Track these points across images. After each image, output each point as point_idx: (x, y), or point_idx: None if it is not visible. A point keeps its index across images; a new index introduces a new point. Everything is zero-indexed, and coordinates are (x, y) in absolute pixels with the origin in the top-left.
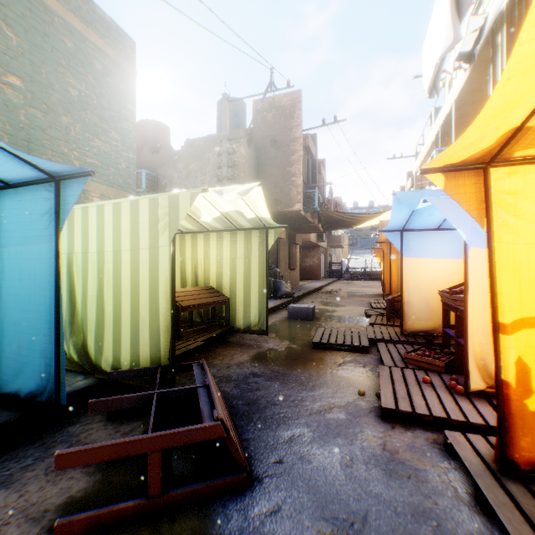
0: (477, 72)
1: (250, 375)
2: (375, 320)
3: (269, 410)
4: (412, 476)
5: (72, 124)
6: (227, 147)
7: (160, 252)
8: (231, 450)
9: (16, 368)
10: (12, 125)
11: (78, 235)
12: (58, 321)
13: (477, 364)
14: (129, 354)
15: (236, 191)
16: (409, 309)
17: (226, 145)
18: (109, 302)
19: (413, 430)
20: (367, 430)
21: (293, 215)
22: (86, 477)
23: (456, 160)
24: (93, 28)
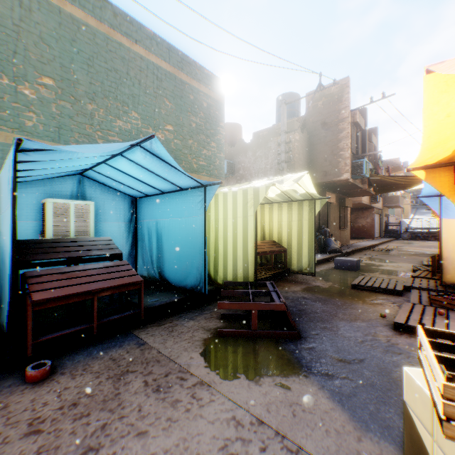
0: None
1: (301, 298)
2: (419, 274)
3: (312, 314)
4: (402, 354)
5: (192, 143)
6: (285, 138)
7: (248, 219)
8: (289, 319)
9: (185, 275)
10: (168, 151)
11: None
12: (205, 253)
13: None
14: (231, 274)
15: (291, 179)
16: (447, 264)
17: (284, 137)
18: (221, 246)
19: (415, 338)
20: (379, 332)
21: (342, 183)
22: (222, 323)
23: (429, 163)
24: (202, 83)
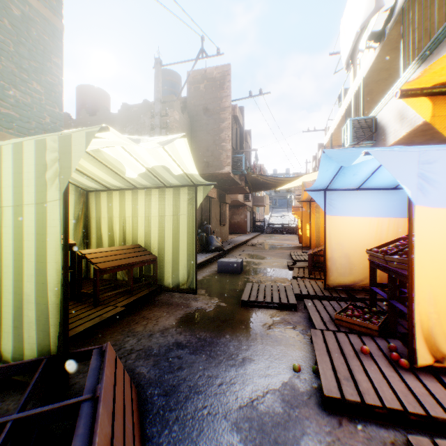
0: (385, 51)
1: (173, 346)
2: (298, 273)
3: (190, 402)
4: None
5: None
6: (160, 109)
7: (48, 209)
8: None
9: None
10: None
11: None
12: None
13: (424, 335)
14: (11, 338)
15: (156, 141)
16: (332, 265)
17: (158, 107)
18: None
19: (364, 427)
20: (310, 430)
21: (223, 177)
22: None
23: None
24: None
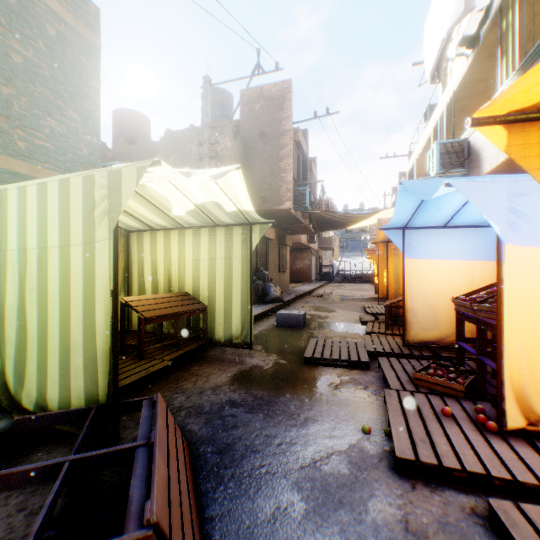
0: (481, 59)
1: (227, 404)
2: (372, 328)
3: (247, 460)
4: None
5: (15, 96)
6: (209, 136)
7: (97, 249)
8: None
9: None
10: None
11: None
12: None
13: (515, 394)
14: (58, 387)
15: (208, 174)
16: (412, 317)
17: (207, 133)
18: (34, 316)
19: (441, 492)
20: (379, 493)
21: (283, 214)
22: None
23: (533, 99)
24: None
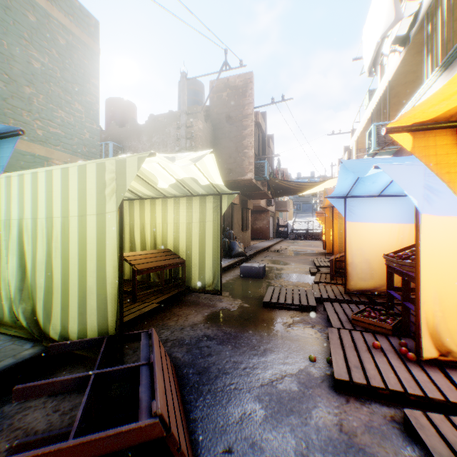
0: (411, 54)
1: (202, 338)
2: (320, 278)
3: (220, 380)
4: None
5: (35, 94)
6: (186, 121)
7: (107, 219)
8: (172, 449)
9: None
10: None
11: (28, 200)
12: None
13: (429, 331)
14: (77, 322)
15: (188, 158)
16: (352, 270)
17: (184, 118)
18: (58, 268)
19: (368, 405)
20: (321, 404)
21: (246, 183)
22: None
23: (429, 116)
24: (56, 6)
